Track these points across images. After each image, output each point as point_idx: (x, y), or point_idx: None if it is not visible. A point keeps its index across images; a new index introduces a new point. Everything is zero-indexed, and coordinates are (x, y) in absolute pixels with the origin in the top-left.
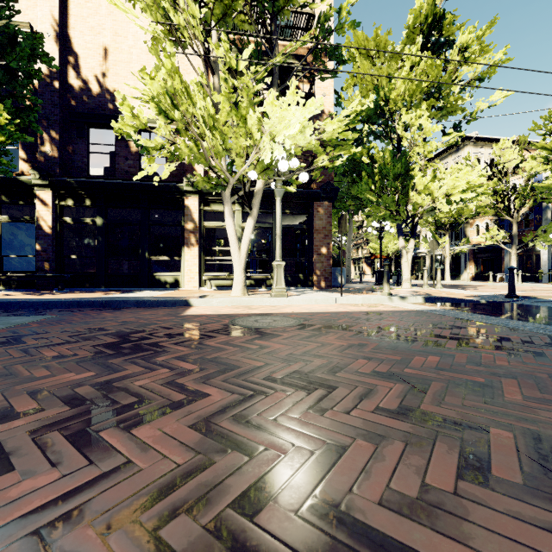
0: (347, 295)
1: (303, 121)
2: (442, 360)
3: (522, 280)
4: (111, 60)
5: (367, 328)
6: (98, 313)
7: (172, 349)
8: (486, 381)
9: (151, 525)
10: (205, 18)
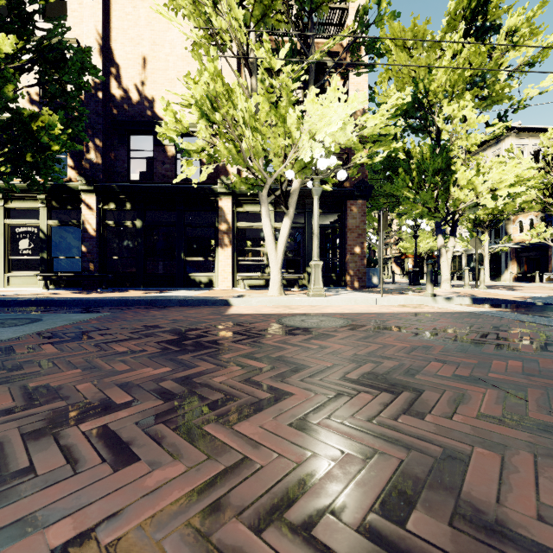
0: (386, 295)
1: (344, 117)
2: (526, 365)
3: None
4: (149, 69)
5: (423, 329)
6: (146, 311)
7: (233, 347)
8: None
9: (299, 525)
10: (245, 20)
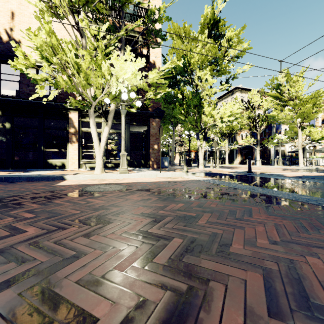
0: (164, 172)
1: (134, 70)
2: (185, 205)
3: (262, 164)
4: (17, 20)
5: (161, 190)
6: None
7: (28, 206)
8: (196, 215)
9: None
10: (75, 2)
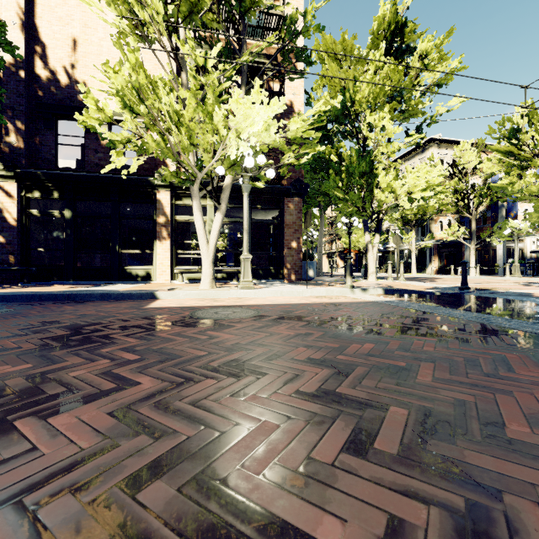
0: (312, 287)
1: (267, 119)
2: (377, 346)
3: (480, 273)
4: (81, 52)
5: (320, 318)
6: (59, 306)
7: (121, 341)
8: (407, 365)
9: (33, 505)
10: (172, 15)
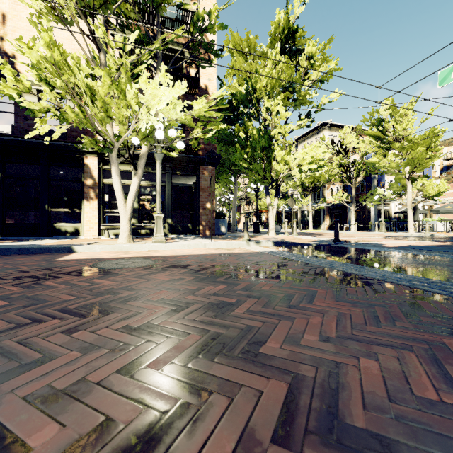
0: (217, 241)
1: (172, 99)
2: (227, 288)
3: (359, 229)
4: (10, 26)
5: (203, 266)
6: None
7: (4, 290)
8: (236, 301)
9: None
10: (88, 1)
